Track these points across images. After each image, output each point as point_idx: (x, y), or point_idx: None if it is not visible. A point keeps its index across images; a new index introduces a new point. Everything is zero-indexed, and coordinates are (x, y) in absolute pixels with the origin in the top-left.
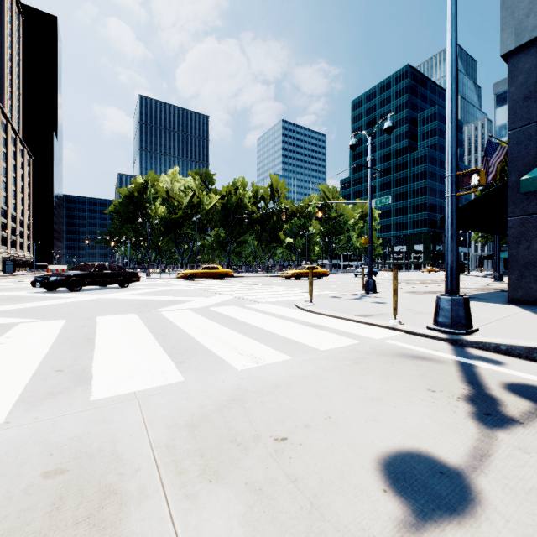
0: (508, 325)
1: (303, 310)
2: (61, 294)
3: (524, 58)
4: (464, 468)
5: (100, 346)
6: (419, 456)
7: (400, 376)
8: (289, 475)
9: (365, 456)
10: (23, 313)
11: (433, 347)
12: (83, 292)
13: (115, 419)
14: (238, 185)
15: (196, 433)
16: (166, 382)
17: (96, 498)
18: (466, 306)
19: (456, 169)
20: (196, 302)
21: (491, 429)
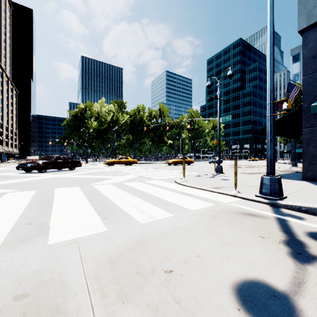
0: (305, 194)
1: (179, 184)
2: (34, 174)
3: (312, 33)
4: (289, 292)
5: (55, 207)
6: (259, 284)
7: (241, 227)
8: (175, 298)
9: (224, 283)
10: (10, 186)
11: (260, 208)
12: (47, 173)
13: (62, 257)
14: (140, 109)
15: (114, 267)
16: (96, 231)
17: (47, 316)
18: (279, 183)
19: (273, 99)
20: (115, 179)
21: (302, 264)
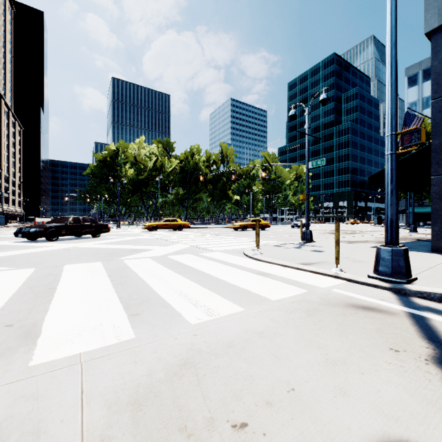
0: None
1: (251, 258)
2: (40, 243)
3: None
4: None
5: (58, 296)
6: None
7: (357, 331)
8: None
9: None
10: None
11: (379, 297)
12: (59, 241)
13: (49, 393)
14: (194, 151)
15: (140, 416)
16: (116, 340)
17: None
18: (406, 257)
19: (396, 129)
20: (157, 251)
21: None
